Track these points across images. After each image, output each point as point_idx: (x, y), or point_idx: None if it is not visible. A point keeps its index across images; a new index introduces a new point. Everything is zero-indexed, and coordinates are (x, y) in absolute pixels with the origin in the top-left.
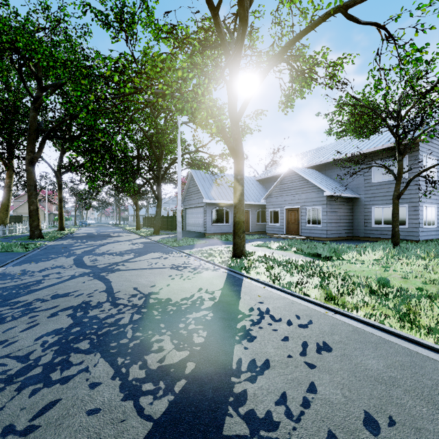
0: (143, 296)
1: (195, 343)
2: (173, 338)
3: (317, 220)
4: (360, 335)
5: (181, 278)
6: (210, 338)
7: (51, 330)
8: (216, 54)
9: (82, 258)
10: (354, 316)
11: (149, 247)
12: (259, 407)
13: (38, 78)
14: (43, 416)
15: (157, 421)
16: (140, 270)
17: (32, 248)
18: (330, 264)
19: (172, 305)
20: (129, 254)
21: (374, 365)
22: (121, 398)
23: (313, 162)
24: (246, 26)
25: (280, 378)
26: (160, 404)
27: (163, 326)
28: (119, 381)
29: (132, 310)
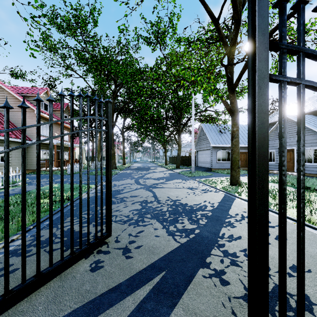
0: (172, 201)
1: (200, 223)
2: (188, 220)
3: (313, 159)
4: (315, 237)
5: (193, 194)
6: (208, 223)
7: (134, 209)
8: (218, 45)
9: (138, 180)
10: (316, 227)
11: (174, 176)
12: (230, 250)
13: (115, 81)
14: (140, 233)
15: (182, 244)
16: (169, 188)
17: (114, 174)
18: (313, 194)
19: (188, 206)
20: (162, 179)
21: (314, 251)
22: (167, 235)
23: (310, 108)
24: (239, 24)
25: (245, 244)
26: (183, 239)
27: (184, 214)
28: (165, 230)
29: (167, 206)
